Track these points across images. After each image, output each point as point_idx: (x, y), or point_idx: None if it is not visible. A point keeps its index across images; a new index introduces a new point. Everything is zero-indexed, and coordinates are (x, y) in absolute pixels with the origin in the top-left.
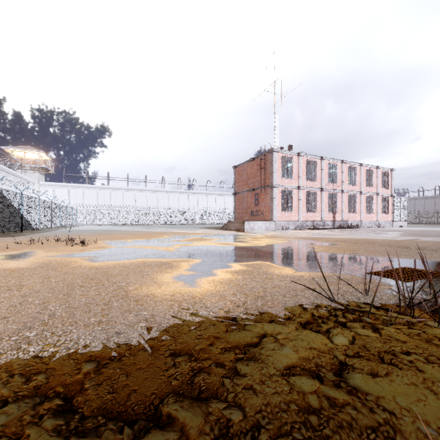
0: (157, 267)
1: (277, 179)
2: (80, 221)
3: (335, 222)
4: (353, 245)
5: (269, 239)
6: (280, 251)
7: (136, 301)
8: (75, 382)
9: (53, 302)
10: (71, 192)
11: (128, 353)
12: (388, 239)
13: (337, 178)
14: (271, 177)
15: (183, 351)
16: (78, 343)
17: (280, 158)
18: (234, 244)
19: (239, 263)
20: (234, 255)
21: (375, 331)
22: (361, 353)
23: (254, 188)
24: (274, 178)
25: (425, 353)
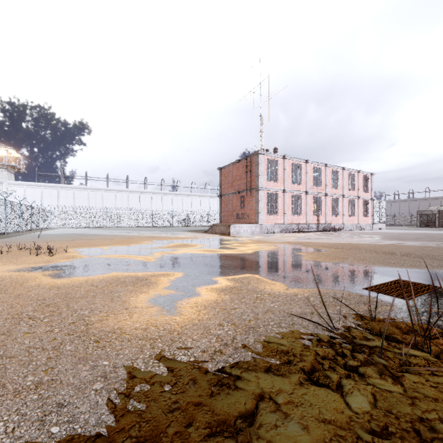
0: (131, 285)
1: (263, 182)
2: (55, 223)
3: (319, 225)
4: (340, 251)
5: (256, 245)
6: (268, 260)
7: (97, 341)
8: None
9: None
10: (45, 193)
11: None
12: (373, 244)
13: (321, 181)
14: (256, 180)
15: (150, 439)
16: None
17: (265, 160)
18: (220, 251)
19: (226, 277)
20: (219, 266)
21: (396, 381)
22: (391, 427)
23: (239, 190)
24: (260, 181)
25: None
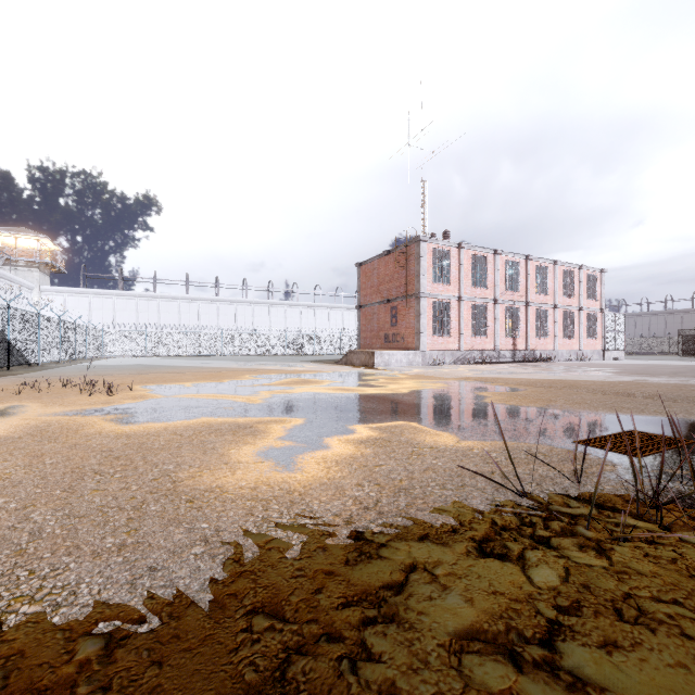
0: (230, 434)
1: (426, 285)
2: (109, 349)
3: (516, 352)
4: (546, 390)
5: (415, 381)
6: (432, 403)
7: (190, 501)
8: (59, 685)
9: (43, 506)
10: (94, 304)
11: (167, 612)
12: (600, 381)
13: (519, 283)
14: (416, 282)
15: (269, 606)
16: (76, 593)
17: (430, 251)
18: (359, 390)
19: (367, 425)
20: (358, 410)
21: (601, 554)
22: (584, 602)
23: (389, 298)
24: (422, 283)
25: (691, 599)
